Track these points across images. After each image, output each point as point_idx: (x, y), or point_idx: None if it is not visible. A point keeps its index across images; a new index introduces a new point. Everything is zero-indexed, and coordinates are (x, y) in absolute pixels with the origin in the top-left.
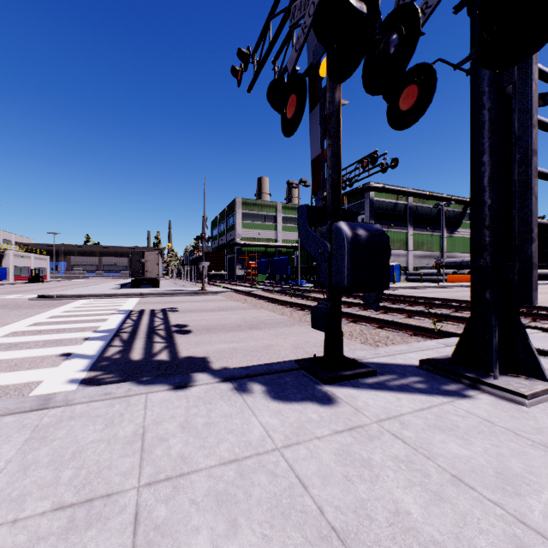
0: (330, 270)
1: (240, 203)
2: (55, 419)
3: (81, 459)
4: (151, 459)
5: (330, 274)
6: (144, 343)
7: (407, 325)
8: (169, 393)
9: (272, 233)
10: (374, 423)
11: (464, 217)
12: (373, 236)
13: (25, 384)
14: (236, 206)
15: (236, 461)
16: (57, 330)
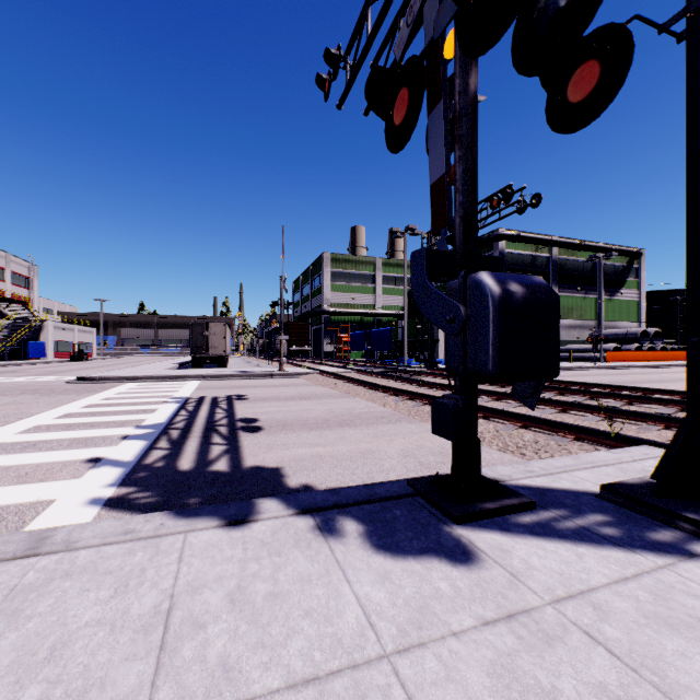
0: (465, 347)
1: (328, 259)
2: (43, 577)
3: (62, 661)
4: (172, 668)
5: (463, 353)
6: (198, 445)
7: (565, 425)
8: (218, 533)
9: (370, 297)
10: (548, 606)
11: (629, 274)
12: (534, 294)
13: (30, 505)
14: (324, 264)
15: (316, 682)
16: (91, 425)
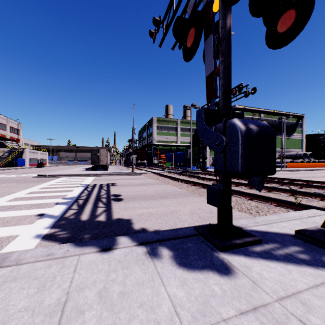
0: (225, 158)
1: (155, 120)
2: (1, 280)
3: None
4: None
5: (224, 162)
6: (91, 207)
7: (271, 198)
8: (96, 255)
9: (174, 137)
10: (276, 302)
11: (297, 126)
12: (263, 130)
13: (6, 238)
14: (153, 122)
15: None
16: (41, 197)
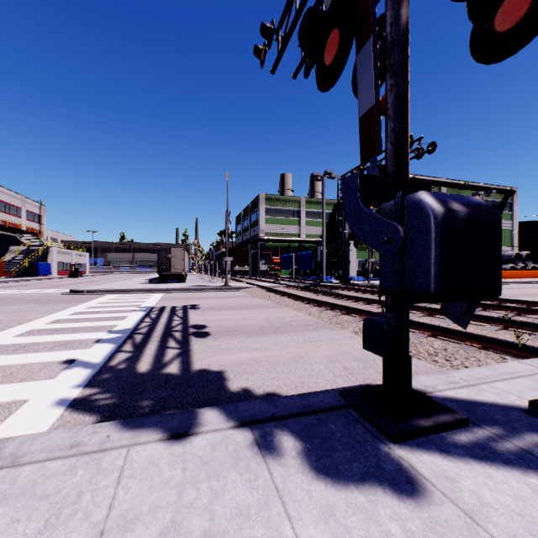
0: (402, 267)
1: (263, 198)
2: None
3: None
4: None
5: (401, 273)
6: (156, 349)
7: (471, 335)
8: (160, 447)
9: (295, 228)
10: None
11: (504, 208)
12: (477, 213)
13: (6, 405)
14: (260, 202)
15: None
16: (73, 330)
